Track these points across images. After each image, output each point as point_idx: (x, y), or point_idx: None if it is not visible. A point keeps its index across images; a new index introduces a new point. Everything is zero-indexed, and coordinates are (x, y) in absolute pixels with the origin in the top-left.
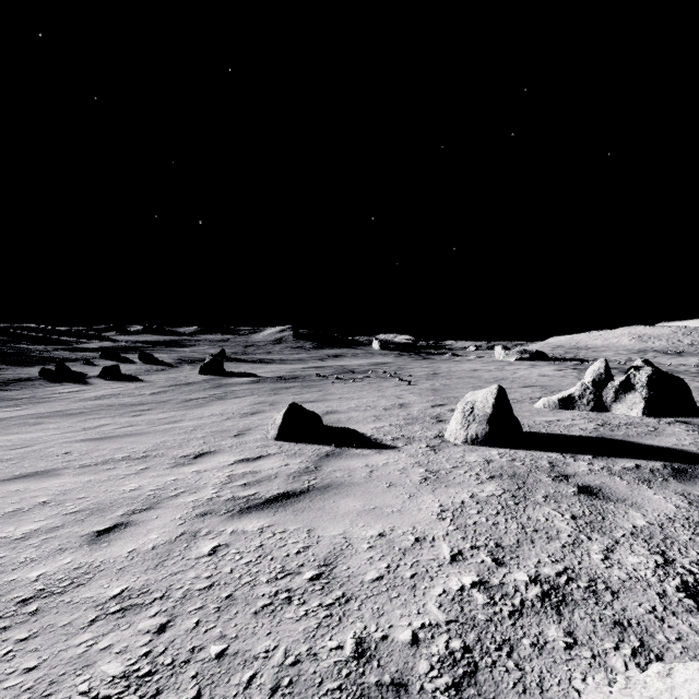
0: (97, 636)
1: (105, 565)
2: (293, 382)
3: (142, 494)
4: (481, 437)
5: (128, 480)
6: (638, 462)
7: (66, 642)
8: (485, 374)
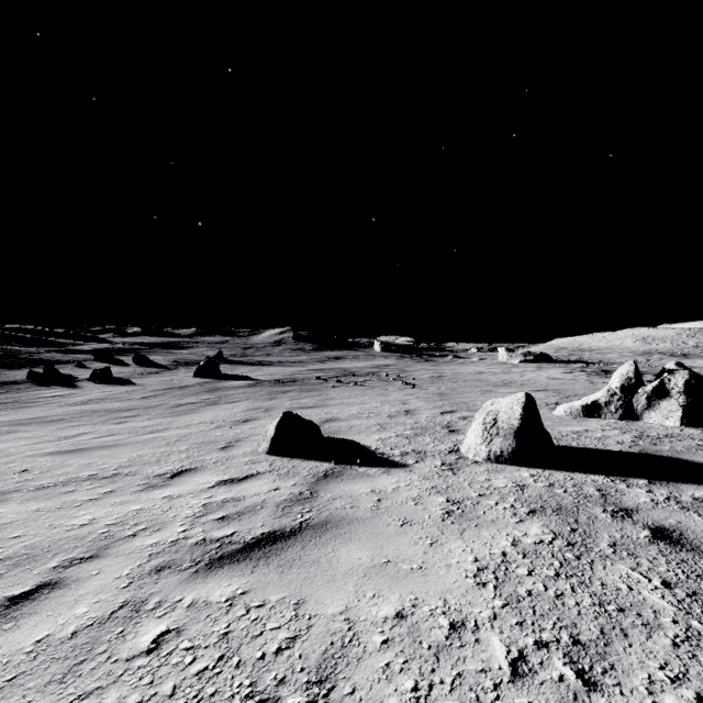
0: None
1: None
2: (291, 386)
3: (92, 531)
4: (506, 454)
5: (84, 508)
6: None
7: None
8: (491, 376)
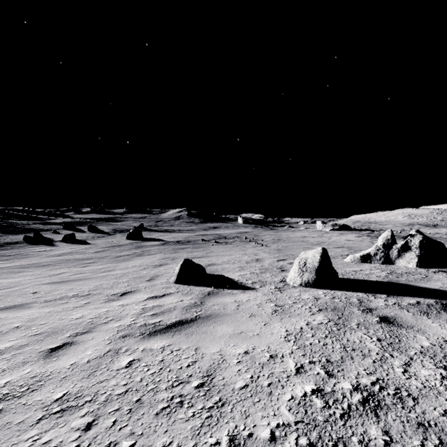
0: (41, 432)
1: (53, 374)
2: (187, 245)
3: (84, 321)
4: (311, 282)
5: (75, 311)
6: (418, 299)
7: (18, 437)
8: (311, 239)
